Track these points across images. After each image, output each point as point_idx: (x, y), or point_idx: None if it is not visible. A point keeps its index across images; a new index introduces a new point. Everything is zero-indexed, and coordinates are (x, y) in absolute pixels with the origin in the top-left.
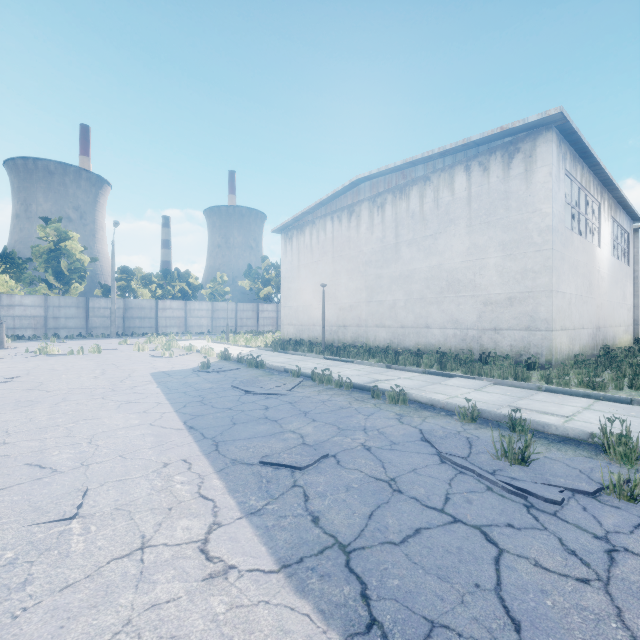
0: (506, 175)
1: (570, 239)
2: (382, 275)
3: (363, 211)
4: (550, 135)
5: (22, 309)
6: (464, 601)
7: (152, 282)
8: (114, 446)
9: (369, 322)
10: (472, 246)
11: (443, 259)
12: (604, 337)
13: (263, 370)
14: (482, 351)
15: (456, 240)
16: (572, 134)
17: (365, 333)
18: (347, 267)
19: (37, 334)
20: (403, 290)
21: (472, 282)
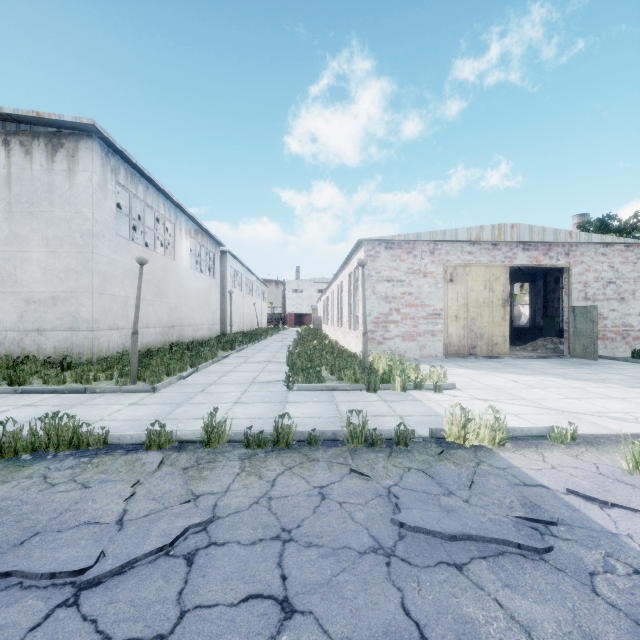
0: (50, 167)
1: (126, 247)
2: None
3: None
4: (91, 143)
5: None
6: None
7: None
8: None
9: None
10: (13, 235)
11: None
12: (181, 334)
13: None
14: (24, 355)
15: None
16: (120, 152)
17: None
18: None
19: None
20: None
21: (13, 276)
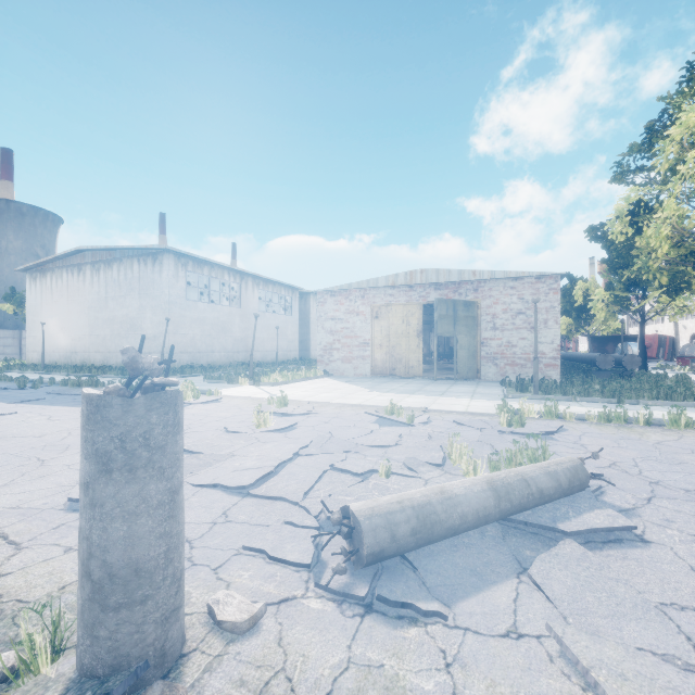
0: (153, 270)
1: (194, 306)
2: (99, 317)
3: (87, 271)
4: (168, 255)
5: None
6: None
7: None
8: None
9: (91, 349)
10: (141, 306)
11: (129, 311)
12: (247, 357)
13: None
14: None
15: (134, 301)
16: (186, 254)
17: (89, 357)
18: (77, 309)
19: None
20: (110, 328)
21: (141, 326)
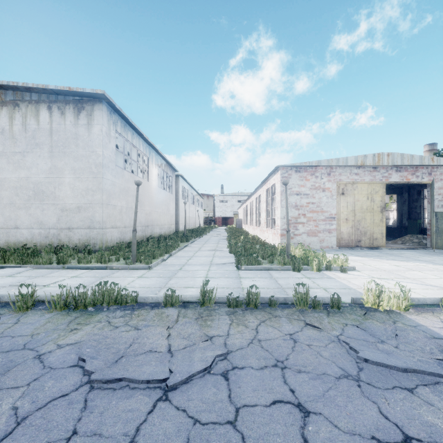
0: (76, 122)
1: (121, 174)
2: None
3: None
4: (101, 106)
5: None
6: None
7: None
8: None
9: None
10: (53, 167)
11: (30, 173)
12: (152, 231)
13: None
14: (60, 244)
15: (41, 160)
16: (118, 111)
17: None
18: None
19: None
20: None
21: (53, 194)
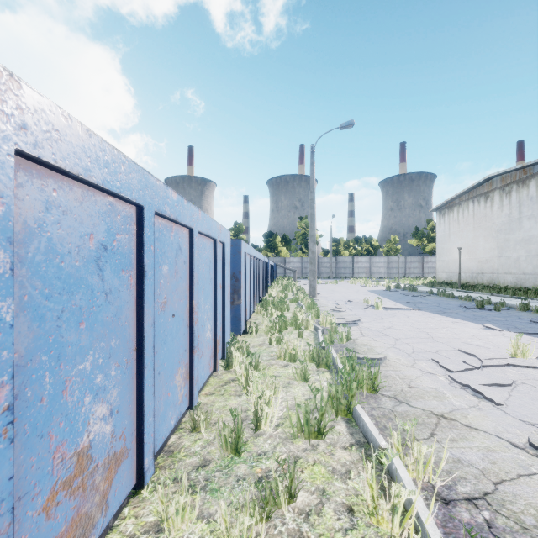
0: None
1: None
2: (509, 239)
3: (495, 196)
4: None
5: (293, 264)
6: (434, 310)
7: (350, 246)
8: (370, 299)
9: (499, 270)
10: None
11: None
12: None
13: (416, 292)
14: None
15: None
16: None
17: (496, 278)
18: (483, 234)
19: (298, 276)
20: (524, 249)
21: None
